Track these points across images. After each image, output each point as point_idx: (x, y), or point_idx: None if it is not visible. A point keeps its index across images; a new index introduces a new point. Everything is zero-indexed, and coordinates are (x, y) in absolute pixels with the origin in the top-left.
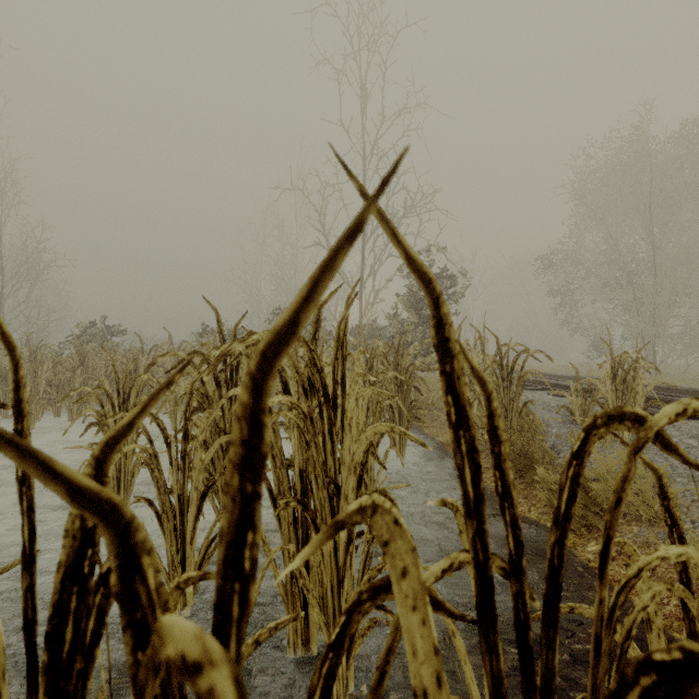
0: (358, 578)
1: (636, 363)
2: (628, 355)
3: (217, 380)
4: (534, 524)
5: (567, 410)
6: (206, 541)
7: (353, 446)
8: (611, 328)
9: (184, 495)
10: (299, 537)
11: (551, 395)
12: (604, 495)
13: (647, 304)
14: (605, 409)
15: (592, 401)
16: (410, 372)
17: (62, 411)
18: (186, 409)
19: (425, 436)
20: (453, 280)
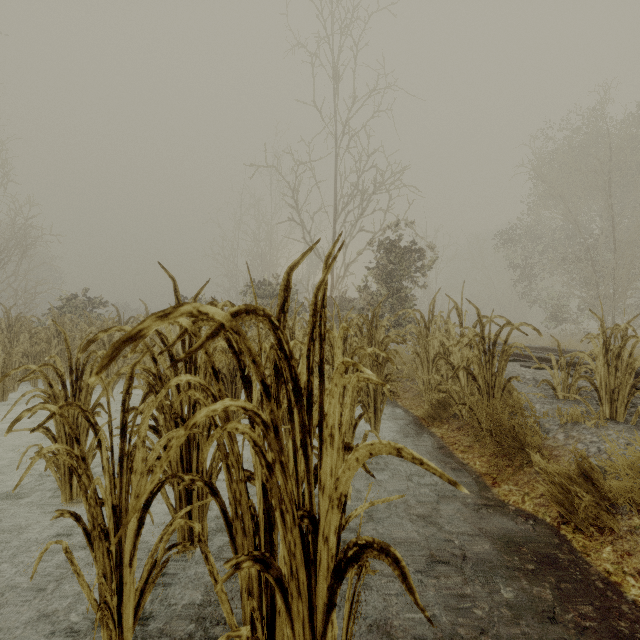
0: (342, 638)
1: (632, 336)
2: (620, 328)
3: (173, 358)
4: (531, 519)
5: (548, 384)
6: (150, 560)
7: (334, 457)
8: (568, 300)
9: (120, 505)
10: (262, 576)
11: (524, 367)
12: (626, 495)
13: (607, 277)
14: (595, 385)
15: (580, 376)
16: (384, 345)
17: (41, 381)
18: (124, 398)
19: (398, 408)
20: (422, 253)
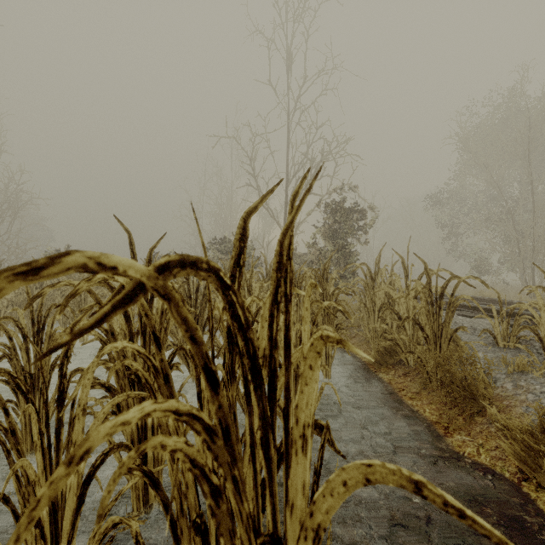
0: None
1: None
2: None
3: (127, 313)
4: (490, 473)
5: (489, 333)
6: (92, 542)
7: None
8: (490, 255)
9: None
10: None
11: (460, 316)
12: None
13: (527, 234)
14: (539, 335)
15: (523, 327)
16: (334, 296)
17: None
18: (61, 361)
19: (346, 353)
20: (364, 213)
